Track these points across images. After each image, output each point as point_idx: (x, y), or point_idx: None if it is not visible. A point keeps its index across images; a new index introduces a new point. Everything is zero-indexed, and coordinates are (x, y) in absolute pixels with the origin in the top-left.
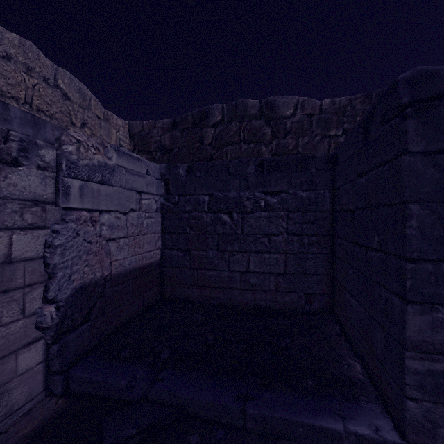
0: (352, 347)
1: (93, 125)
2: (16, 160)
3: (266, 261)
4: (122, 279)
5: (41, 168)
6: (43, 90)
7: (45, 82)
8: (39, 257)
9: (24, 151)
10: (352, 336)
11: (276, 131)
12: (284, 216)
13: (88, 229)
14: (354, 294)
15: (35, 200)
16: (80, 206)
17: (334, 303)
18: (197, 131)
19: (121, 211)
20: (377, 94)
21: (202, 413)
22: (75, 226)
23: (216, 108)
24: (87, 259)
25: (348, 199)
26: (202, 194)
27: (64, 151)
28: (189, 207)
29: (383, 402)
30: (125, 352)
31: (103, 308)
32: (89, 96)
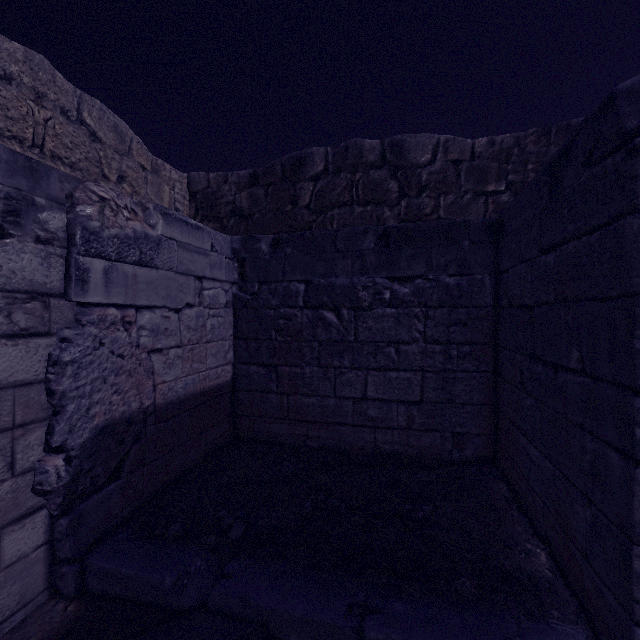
0: (529, 521)
1: (135, 180)
2: (1, 228)
3: (393, 382)
4: (172, 412)
5: (41, 242)
6: (60, 127)
7: (63, 115)
8: (39, 381)
9: (14, 214)
10: (531, 504)
11: (406, 186)
12: (420, 314)
13: (118, 336)
14: (533, 439)
15: (32, 292)
16: (104, 300)
17: (497, 448)
18: (288, 187)
19: (171, 308)
20: (558, 130)
21: (294, 633)
22: (96, 331)
23: (317, 153)
24: (117, 381)
25: (523, 288)
26: (296, 281)
27: (78, 215)
28: (275, 300)
29: (590, 622)
30: (175, 527)
31: (141, 456)
32: (129, 136)
